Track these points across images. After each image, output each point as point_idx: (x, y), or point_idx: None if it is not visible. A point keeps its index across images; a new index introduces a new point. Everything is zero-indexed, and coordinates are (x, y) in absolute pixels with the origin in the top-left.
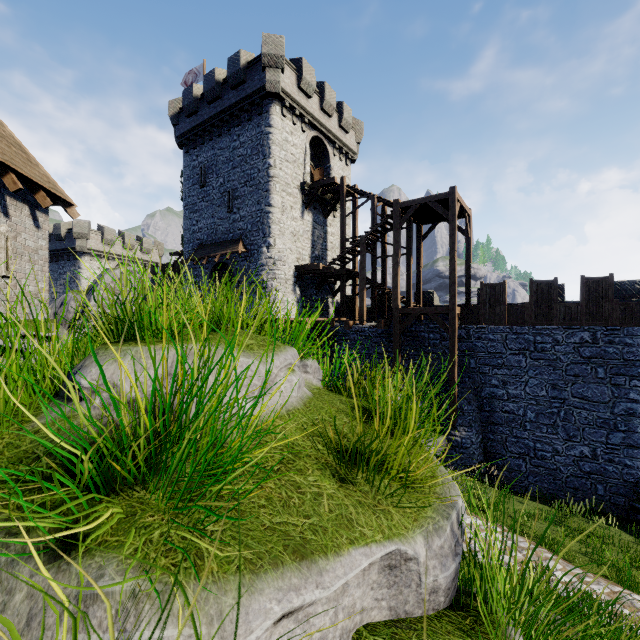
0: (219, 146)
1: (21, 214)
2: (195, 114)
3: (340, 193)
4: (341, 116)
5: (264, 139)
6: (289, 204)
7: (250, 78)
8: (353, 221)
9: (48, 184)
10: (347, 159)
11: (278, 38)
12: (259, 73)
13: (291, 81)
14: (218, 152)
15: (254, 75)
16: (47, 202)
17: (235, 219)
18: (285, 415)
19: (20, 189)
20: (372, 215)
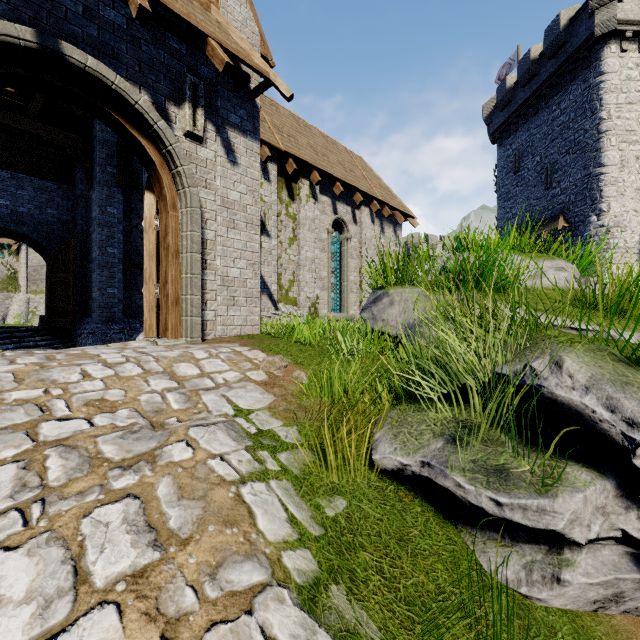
0: (535, 125)
1: (389, 231)
2: (508, 105)
3: None
4: None
5: (592, 93)
6: (632, 155)
7: (572, 35)
8: None
9: (402, 208)
10: None
11: None
12: (585, 22)
13: (635, 2)
14: (533, 131)
15: (578, 28)
16: (402, 220)
17: (554, 194)
18: (550, 289)
19: (390, 215)
20: None
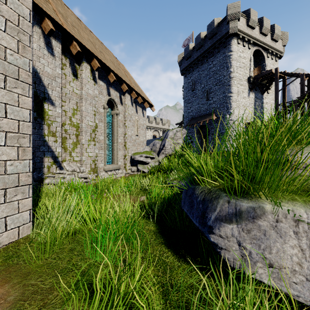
0: (201, 69)
1: (140, 112)
2: (189, 58)
3: (274, 78)
4: (273, 33)
5: (227, 59)
6: (241, 90)
7: (219, 30)
8: (283, 93)
9: (147, 99)
10: (276, 57)
11: (236, 3)
12: (225, 26)
13: (243, 23)
14: (201, 72)
15: (222, 28)
16: (147, 106)
17: (210, 103)
18: None
19: (142, 102)
20: (301, 86)
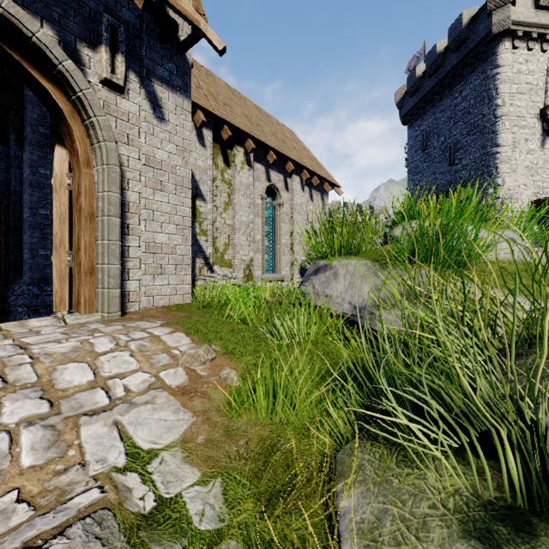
0: (440, 109)
1: (317, 198)
2: (417, 92)
3: None
4: None
5: (489, 83)
6: (522, 138)
7: (473, 32)
8: None
9: (328, 178)
10: None
11: None
12: (483, 22)
13: (525, 7)
14: (439, 115)
15: (477, 27)
16: (329, 188)
17: (456, 170)
18: (506, 262)
19: (318, 183)
20: None
